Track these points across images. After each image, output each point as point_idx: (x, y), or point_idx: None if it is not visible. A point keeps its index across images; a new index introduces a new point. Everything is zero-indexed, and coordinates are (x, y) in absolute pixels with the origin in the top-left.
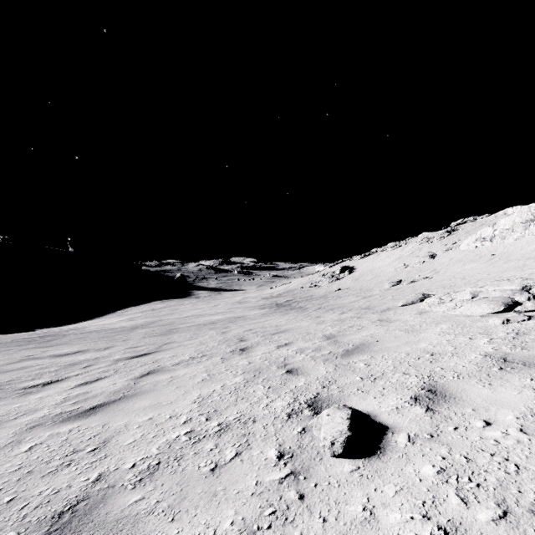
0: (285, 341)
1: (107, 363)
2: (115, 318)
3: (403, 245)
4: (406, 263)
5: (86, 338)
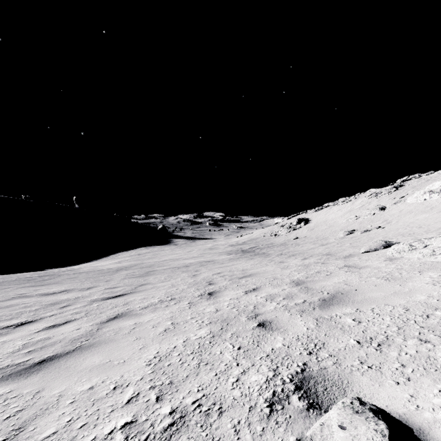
0: (253, 286)
1: (83, 303)
2: (109, 260)
3: (353, 199)
4: (357, 215)
5: (76, 279)
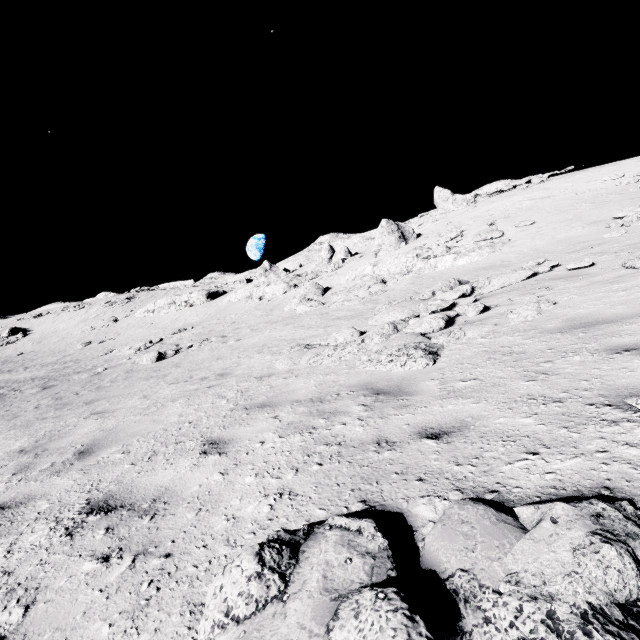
0: (50, 374)
1: None
2: None
3: (87, 306)
4: (93, 326)
5: None
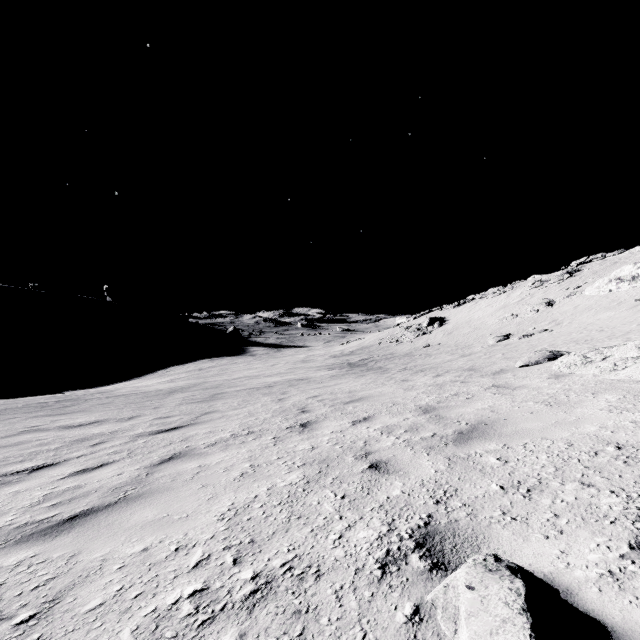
0: (363, 414)
1: (124, 439)
2: (156, 378)
3: (508, 290)
4: (514, 313)
5: (110, 404)
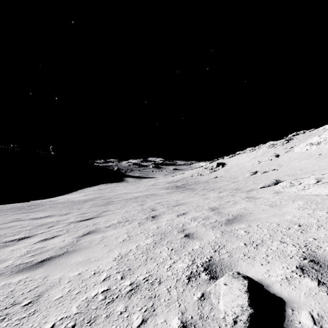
0: (182, 211)
1: (64, 224)
2: (77, 194)
3: (257, 149)
4: (259, 160)
5: (55, 207)
